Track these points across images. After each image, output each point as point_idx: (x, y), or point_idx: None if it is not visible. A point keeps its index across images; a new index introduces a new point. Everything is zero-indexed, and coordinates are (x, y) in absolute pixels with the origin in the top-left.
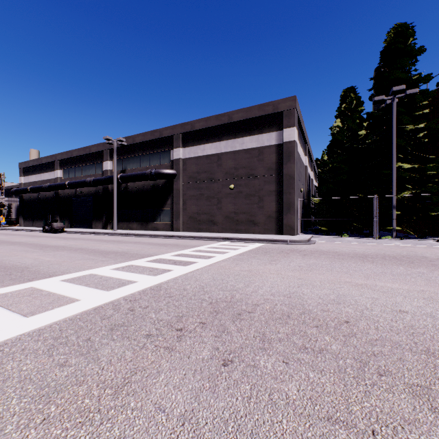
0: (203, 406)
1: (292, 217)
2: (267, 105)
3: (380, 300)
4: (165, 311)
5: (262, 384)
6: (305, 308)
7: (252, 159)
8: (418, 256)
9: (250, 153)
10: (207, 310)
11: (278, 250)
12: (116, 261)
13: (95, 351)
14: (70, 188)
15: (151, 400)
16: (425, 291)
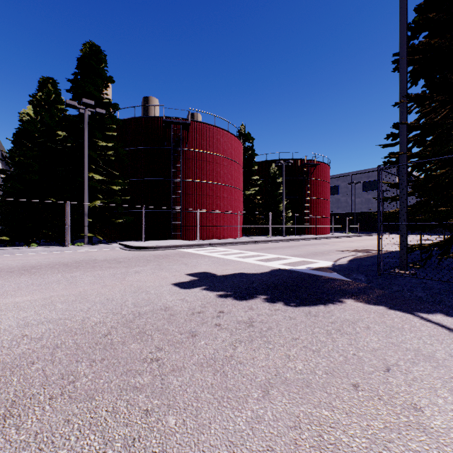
0: None
1: None
2: None
3: None
4: None
5: None
6: None
7: None
8: (90, 260)
9: None
10: None
11: None
12: None
13: None
14: None
15: None
16: (54, 296)
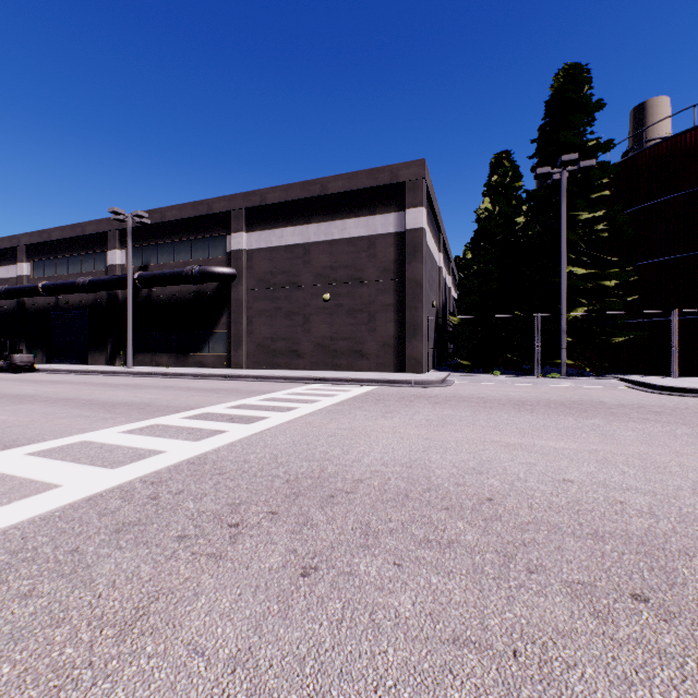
0: (267, 640)
1: (419, 345)
2: (382, 172)
3: (538, 466)
4: (212, 496)
5: (361, 599)
6: (432, 482)
7: (359, 254)
8: (593, 402)
9: (356, 244)
10: (281, 492)
11: (398, 396)
12: (130, 419)
13: (87, 569)
14: (47, 295)
15: (183, 639)
16: (599, 450)
